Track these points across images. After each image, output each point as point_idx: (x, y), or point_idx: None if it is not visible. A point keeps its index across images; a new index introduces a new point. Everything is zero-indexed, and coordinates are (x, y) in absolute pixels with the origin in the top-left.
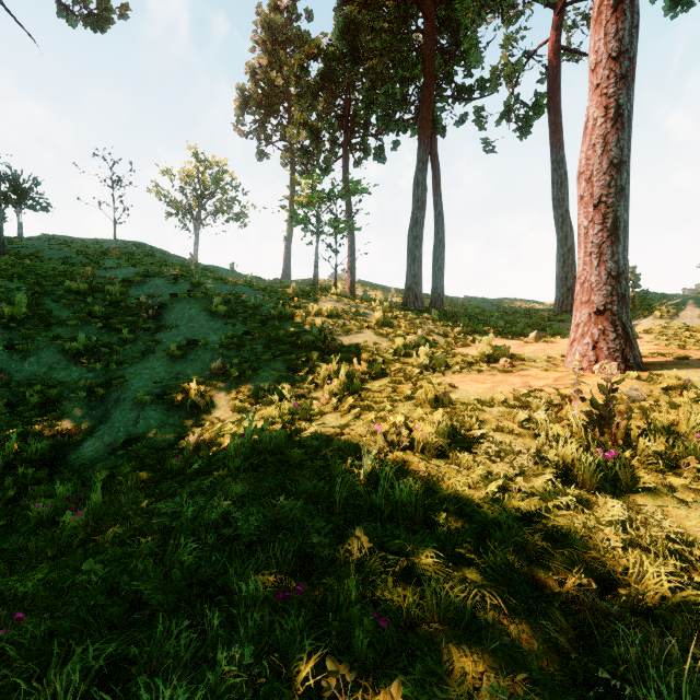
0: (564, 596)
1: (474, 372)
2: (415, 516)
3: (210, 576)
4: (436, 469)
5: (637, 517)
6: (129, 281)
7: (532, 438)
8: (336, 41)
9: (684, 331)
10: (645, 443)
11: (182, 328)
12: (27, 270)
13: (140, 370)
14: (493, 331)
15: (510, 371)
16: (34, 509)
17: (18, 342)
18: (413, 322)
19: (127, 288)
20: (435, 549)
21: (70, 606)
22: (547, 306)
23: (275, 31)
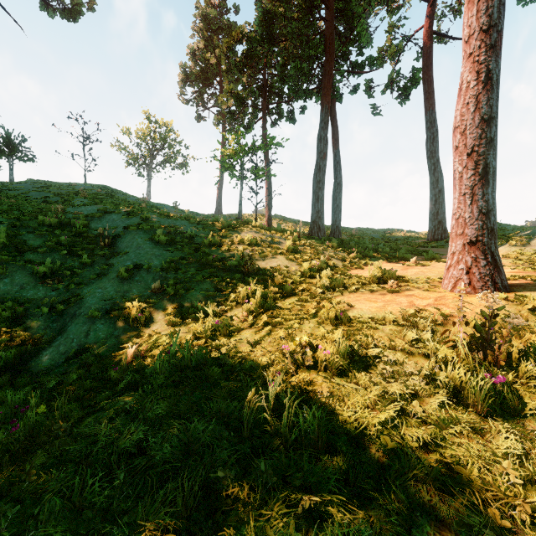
0: None
1: (367, 292)
2: (318, 442)
3: (116, 512)
4: (338, 388)
5: (530, 446)
6: (91, 216)
7: (421, 355)
8: (256, 27)
9: (535, 257)
10: (527, 366)
11: (130, 254)
12: (11, 207)
13: (94, 289)
14: (381, 256)
15: (397, 291)
16: None
17: None
18: (317, 248)
19: (90, 221)
20: (338, 479)
21: None
22: (421, 235)
23: (209, 21)
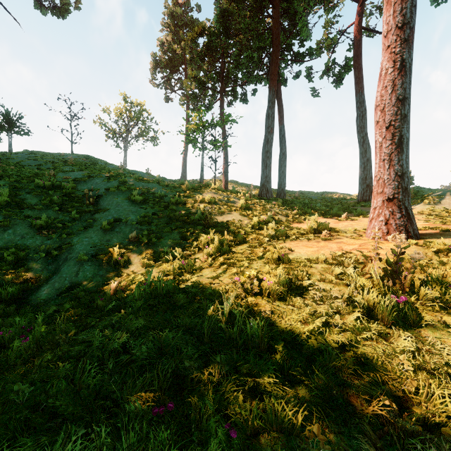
0: (371, 410)
1: (305, 240)
2: (261, 345)
3: (108, 392)
4: (278, 309)
5: (422, 346)
6: (78, 180)
7: (344, 286)
8: (215, 23)
9: (444, 213)
10: (425, 291)
11: (111, 211)
12: (12, 173)
13: (82, 238)
14: (318, 213)
15: (329, 239)
16: (0, 334)
17: (1, 220)
18: (265, 206)
19: (77, 184)
20: (275, 370)
21: (2, 415)
22: (353, 197)
23: (176, 18)
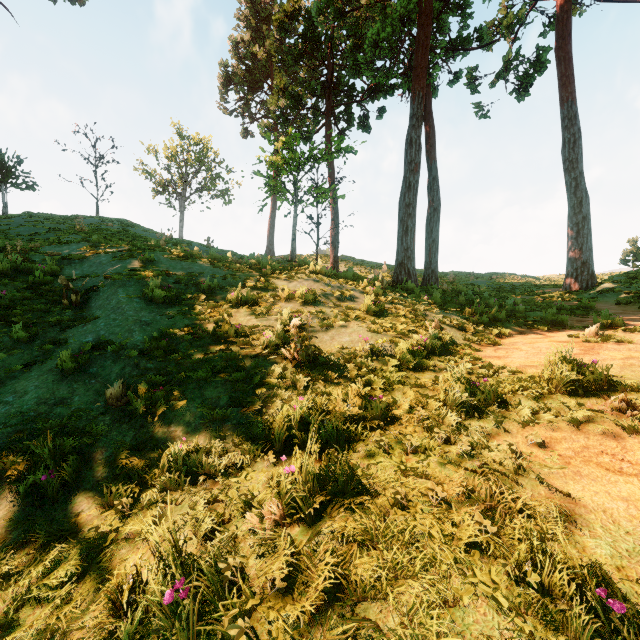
0: None
1: (564, 423)
2: None
3: None
4: None
5: None
6: (69, 258)
7: None
8: None
9: None
10: None
11: (99, 322)
12: None
13: (3, 394)
14: (515, 318)
15: None
16: None
17: None
18: (415, 308)
19: (65, 266)
20: None
21: None
22: (545, 282)
23: (258, 6)
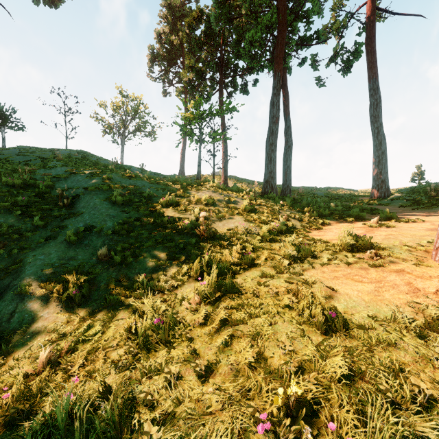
0: None
1: (342, 264)
2: None
3: None
4: None
5: None
6: (58, 177)
7: None
8: (214, 4)
9: None
10: None
11: (85, 215)
12: None
13: (37, 255)
14: (335, 215)
15: (381, 265)
16: None
17: None
18: (274, 208)
19: (55, 182)
20: None
21: None
22: (361, 193)
23: (174, 9)
